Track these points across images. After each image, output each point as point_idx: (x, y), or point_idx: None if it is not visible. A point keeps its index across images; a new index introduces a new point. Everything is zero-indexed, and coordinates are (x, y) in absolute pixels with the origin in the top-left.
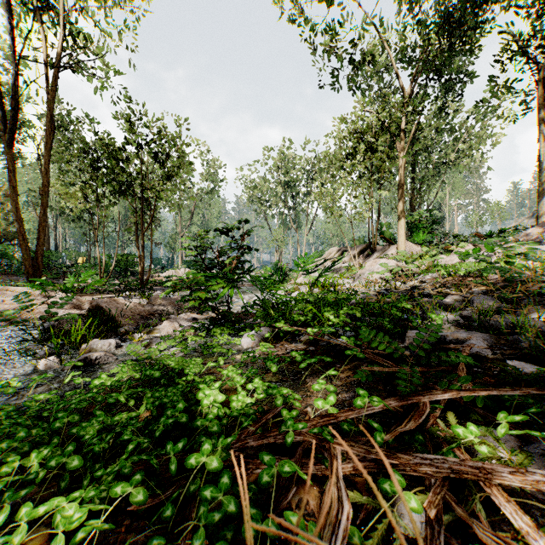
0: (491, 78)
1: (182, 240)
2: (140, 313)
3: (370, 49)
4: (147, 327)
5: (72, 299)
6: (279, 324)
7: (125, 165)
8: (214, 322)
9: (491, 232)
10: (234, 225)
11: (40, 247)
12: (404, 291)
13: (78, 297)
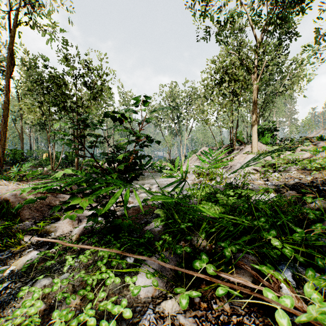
0: (318, 29)
1: (55, 127)
2: (50, 204)
3: (232, 13)
4: (52, 219)
5: (8, 186)
6: (200, 262)
7: (64, 89)
8: (107, 229)
9: (313, 137)
10: (129, 108)
11: (2, 146)
12: (290, 183)
13: (20, 183)
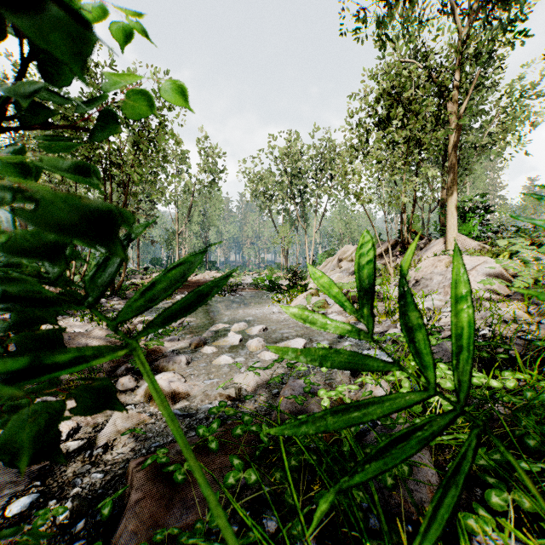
0: None
1: None
2: None
3: None
4: None
5: None
6: None
7: None
8: None
9: None
10: None
11: None
12: None
13: None
